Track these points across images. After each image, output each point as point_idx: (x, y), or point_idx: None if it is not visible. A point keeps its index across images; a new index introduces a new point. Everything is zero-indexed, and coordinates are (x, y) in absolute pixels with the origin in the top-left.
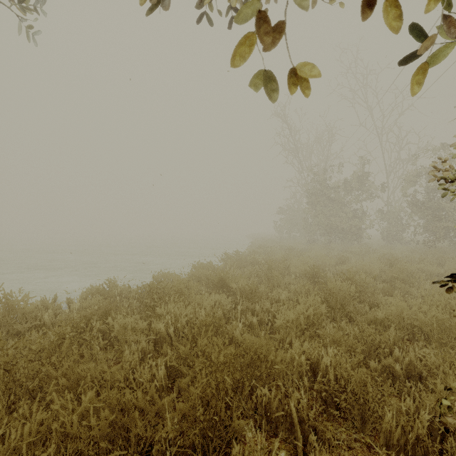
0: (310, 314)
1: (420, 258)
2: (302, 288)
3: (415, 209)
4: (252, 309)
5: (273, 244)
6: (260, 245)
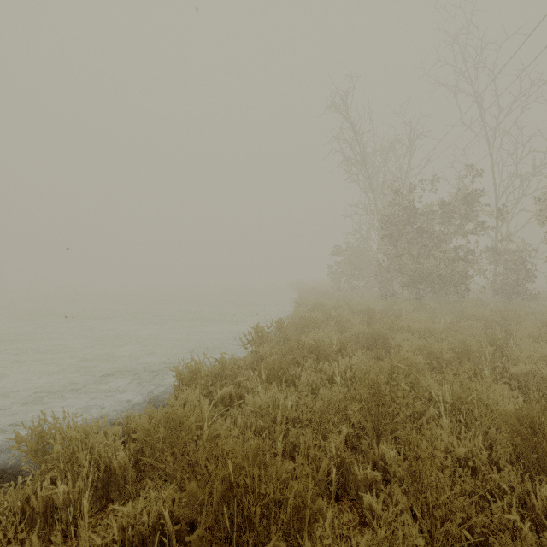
0: None
1: None
2: None
3: None
4: None
5: (331, 299)
6: (316, 304)
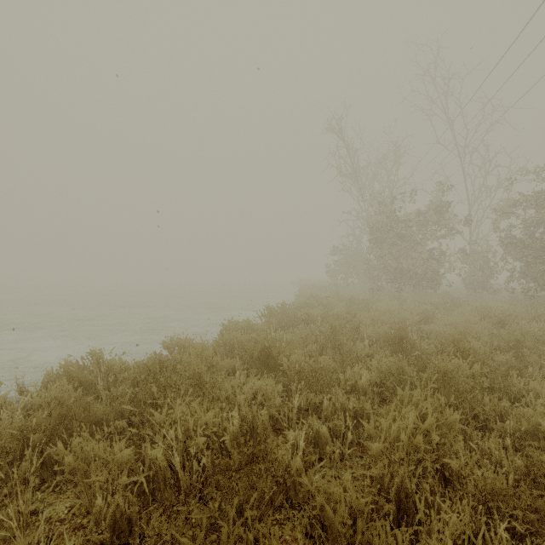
0: (429, 428)
1: (535, 314)
2: (389, 364)
3: (509, 248)
4: (315, 403)
5: (327, 293)
6: (312, 295)
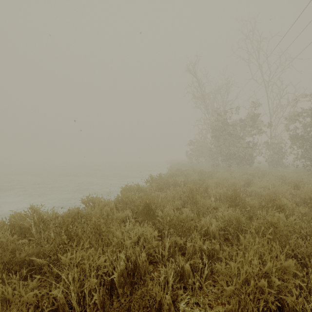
0: (268, 271)
1: None
2: (230, 215)
3: (295, 140)
4: (181, 243)
5: (186, 168)
6: (177, 168)
